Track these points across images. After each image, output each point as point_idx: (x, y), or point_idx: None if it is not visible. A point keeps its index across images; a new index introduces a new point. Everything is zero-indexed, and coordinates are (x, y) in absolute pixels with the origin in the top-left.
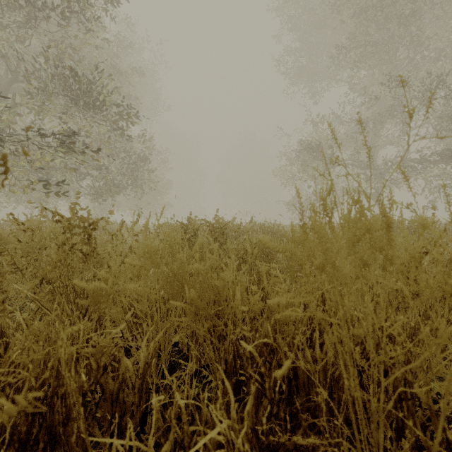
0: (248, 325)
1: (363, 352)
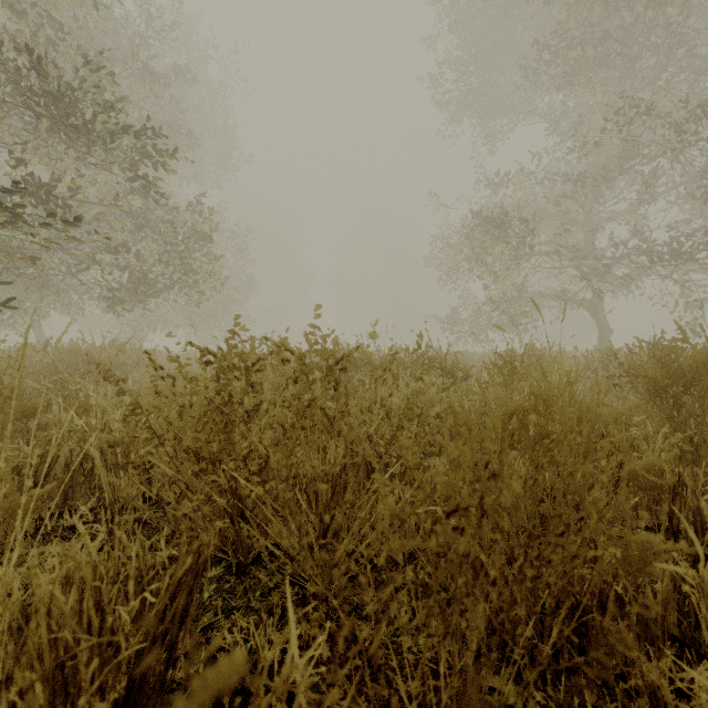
0: None
1: None
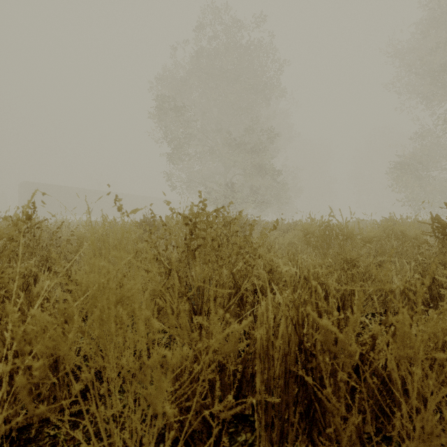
0: None
1: None
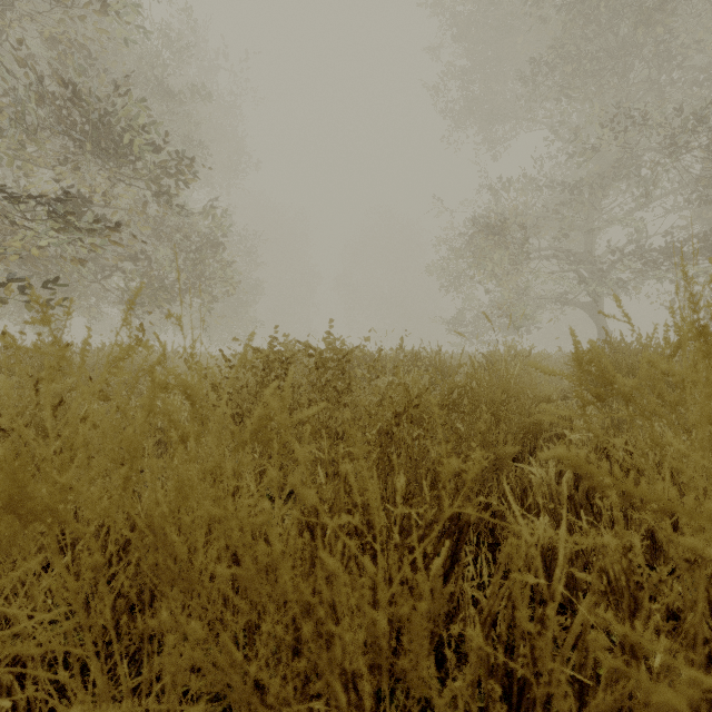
0: None
1: None
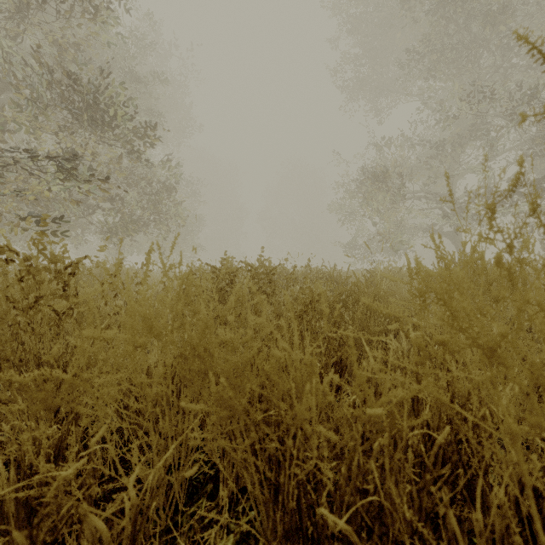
0: (324, 447)
1: (537, 497)
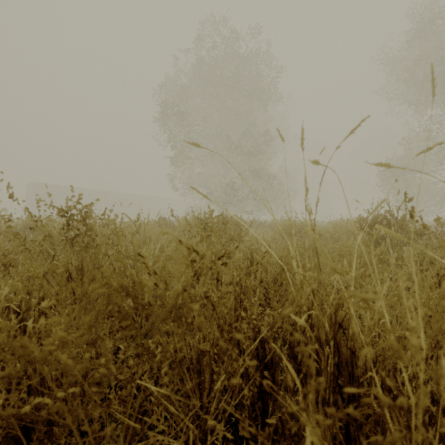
0: None
1: None
